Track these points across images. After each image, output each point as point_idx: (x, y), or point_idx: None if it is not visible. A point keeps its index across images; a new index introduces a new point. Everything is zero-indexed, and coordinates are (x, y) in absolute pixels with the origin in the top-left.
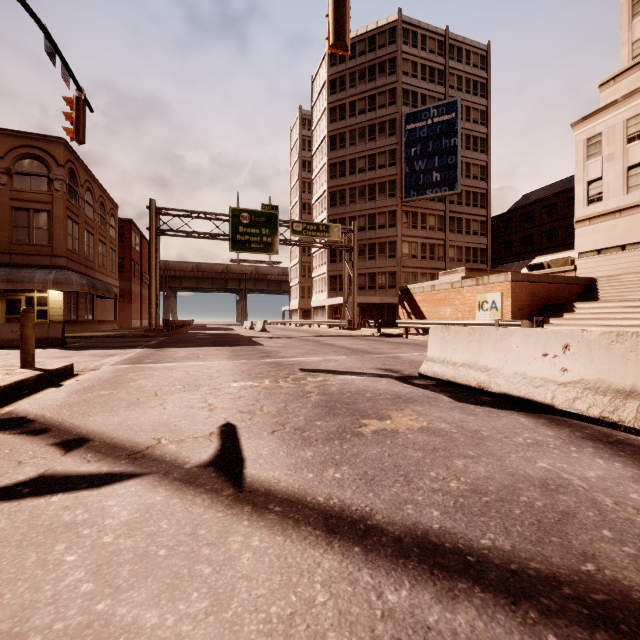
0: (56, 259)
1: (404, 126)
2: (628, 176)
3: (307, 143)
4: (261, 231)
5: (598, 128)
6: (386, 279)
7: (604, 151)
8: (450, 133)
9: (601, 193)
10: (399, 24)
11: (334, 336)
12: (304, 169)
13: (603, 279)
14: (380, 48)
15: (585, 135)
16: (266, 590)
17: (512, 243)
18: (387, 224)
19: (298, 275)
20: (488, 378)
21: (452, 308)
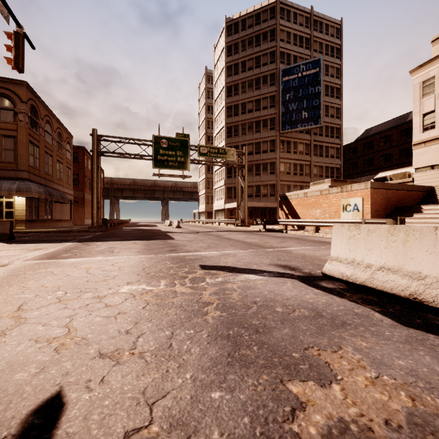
0: (20, 173)
1: (281, 78)
2: None
3: (211, 93)
4: (176, 153)
5: (431, 73)
6: (268, 189)
7: (436, 90)
8: (315, 83)
9: (434, 122)
10: (277, 4)
11: (231, 231)
12: (209, 112)
13: None
14: (263, 22)
15: (421, 79)
16: None
17: (358, 164)
18: (269, 150)
19: (204, 187)
20: (427, 288)
21: (321, 210)
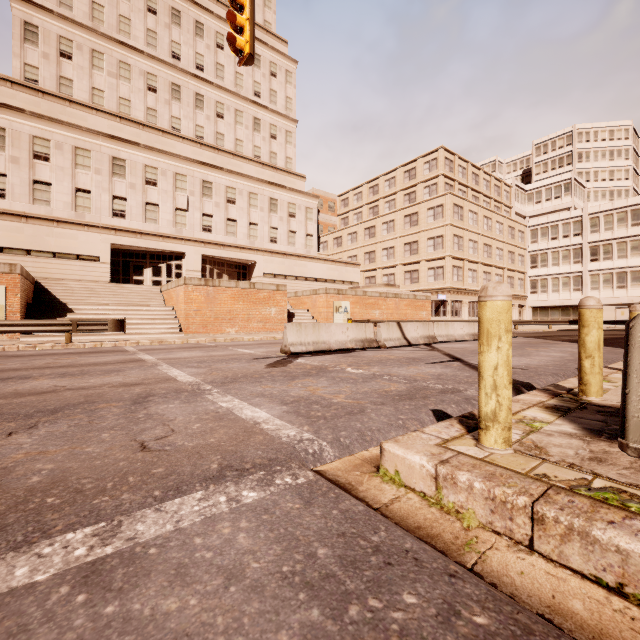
0: None
1: None
2: (34, 188)
3: None
4: None
5: (2, 122)
6: None
7: (9, 150)
8: None
9: (4, 190)
10: None
11: None
12: None
13: (45, 281)
14: None
15: None
16: (471, 357)
17: None
18: None
19: None
20: (329, 345)
21: None
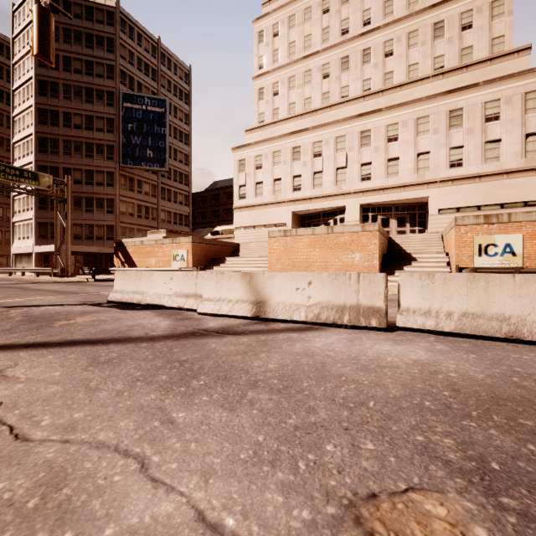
0: None
1: (122, 102)
2: (256, 188)
3: (6, 72)
4: None
5: (244, 156)
6: (104, 231)
7: (246, 170)
8: (161, 123)
9: (245, 194)
10: (117, 12)
11: (43, 283)
12: (1, 99)
13: (243, 244)
14: (98, 22)
15: (238, 157)
16: None
17: (207, 214)
18: (105, 183)
19: None
20: (143, 297)
21: (156, 259)
